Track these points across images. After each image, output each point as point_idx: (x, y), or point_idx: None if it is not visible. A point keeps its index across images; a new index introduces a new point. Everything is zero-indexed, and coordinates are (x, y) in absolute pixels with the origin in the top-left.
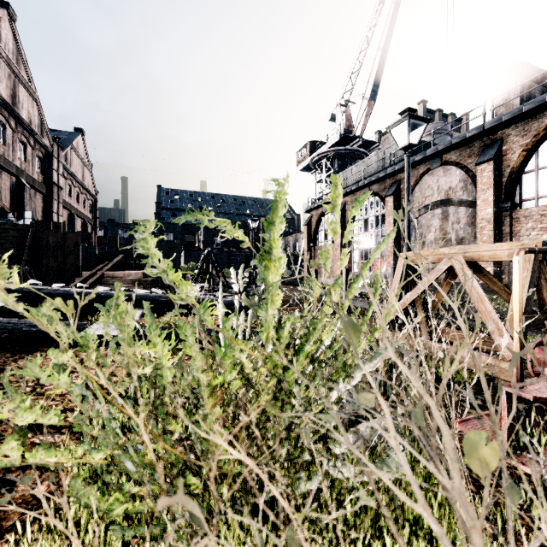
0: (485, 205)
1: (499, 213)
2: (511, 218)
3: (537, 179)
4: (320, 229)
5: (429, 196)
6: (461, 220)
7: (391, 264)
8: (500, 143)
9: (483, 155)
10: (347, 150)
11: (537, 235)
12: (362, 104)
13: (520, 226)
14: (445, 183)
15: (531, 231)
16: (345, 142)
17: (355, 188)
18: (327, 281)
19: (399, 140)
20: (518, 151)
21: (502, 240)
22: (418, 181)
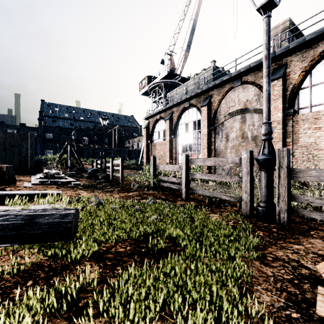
0: (275, 111)
1: (285, 117)
2: (292, 121)
3: (310, 93)
4: (155, 131)
5: (232, 106)
6: (255, 123)
7: (206, 154)
8: (285, 66)
9: (274, 74)
10: (172, 82)
11: (312, 133)
12: (181, 54)
13: (299, 127)
14: (244, 97)
15: (307, 130)
16: (170, 77)
17: (180, 101)
18: (165, 167)
19: (209, 69)
20: (298, 72)
21: (287, 137)
22: (224, 96)
